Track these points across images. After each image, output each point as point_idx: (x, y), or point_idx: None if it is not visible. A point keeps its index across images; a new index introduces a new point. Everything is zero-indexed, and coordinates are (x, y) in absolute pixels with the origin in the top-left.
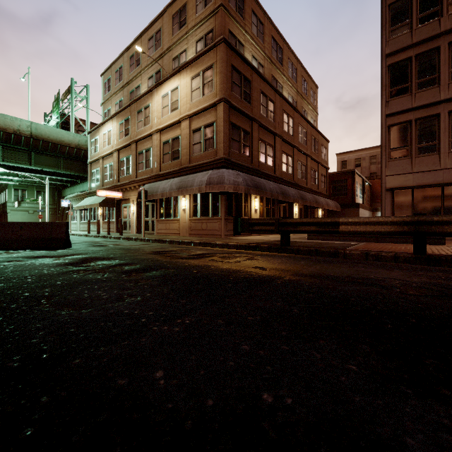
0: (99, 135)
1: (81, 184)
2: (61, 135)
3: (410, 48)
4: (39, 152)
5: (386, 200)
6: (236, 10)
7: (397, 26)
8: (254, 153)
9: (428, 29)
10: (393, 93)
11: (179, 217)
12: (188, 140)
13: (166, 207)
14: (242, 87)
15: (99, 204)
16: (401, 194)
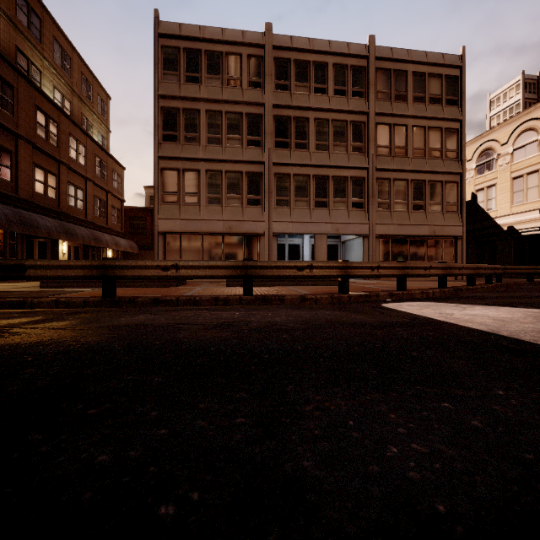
0: None
1: None
2: None
3: (179, 99)
4: None
5: (159, 243)
6: None
7: (168, 72)
8: None
9: (192, 89)
10: (165, 137)
11: None
12: None
13: None
14: None
15: None
16: (172, 239)
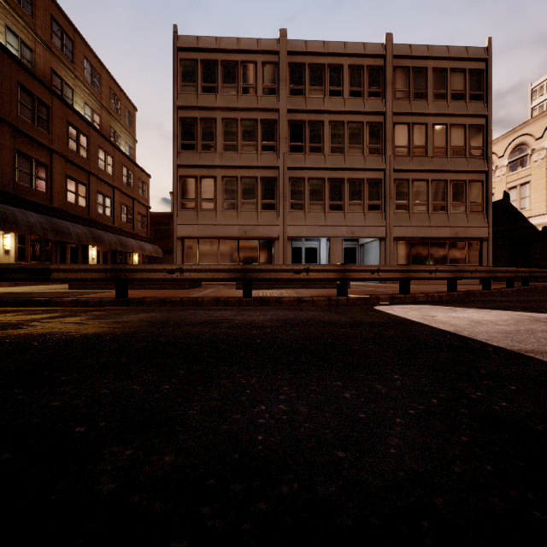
0: None
1: None
2: None
3: (197, 109)
4: None
5: (178, 248)
6: None
7: (187, 83)
8: (4, 169)
9: (209, 99)
10: (184, 146)
11: None
12: None
13: None
14: None
15: None
16: (190, 243)
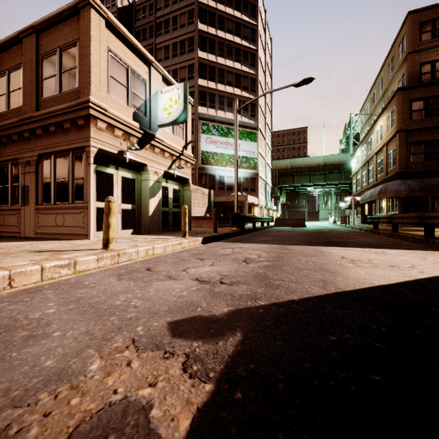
0: (355, 158)
1: None
2: (342, 157)
3: None
4: (330, 173)
5: None
6: (432, 38)
7: None
8: None
9: None
10: None
11: (383, 213)
12: (385, 160)
13: (378, 207)
14: (427, 107)
15: (349, 205)
16: None
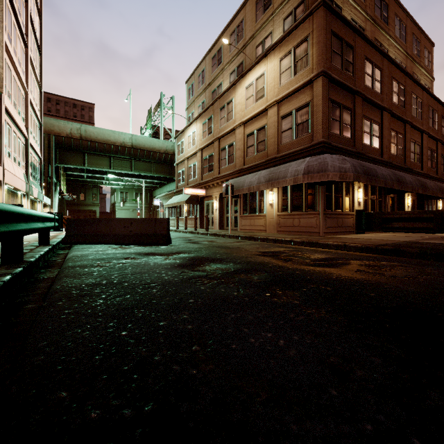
0: (185, 138)
1: (168, 185)
2: (153, 143)
3: None
4: (138, 160)
5: None
6: None
7: None
8: (357, 134)
9: None
10: None
11: (264, 213)
12: (276, 129)
13: (250, 203)
14: (343, 55)
15: (186, 201)
16: None
